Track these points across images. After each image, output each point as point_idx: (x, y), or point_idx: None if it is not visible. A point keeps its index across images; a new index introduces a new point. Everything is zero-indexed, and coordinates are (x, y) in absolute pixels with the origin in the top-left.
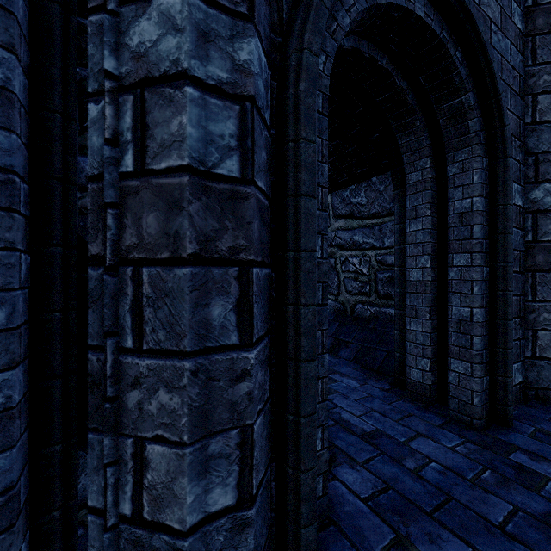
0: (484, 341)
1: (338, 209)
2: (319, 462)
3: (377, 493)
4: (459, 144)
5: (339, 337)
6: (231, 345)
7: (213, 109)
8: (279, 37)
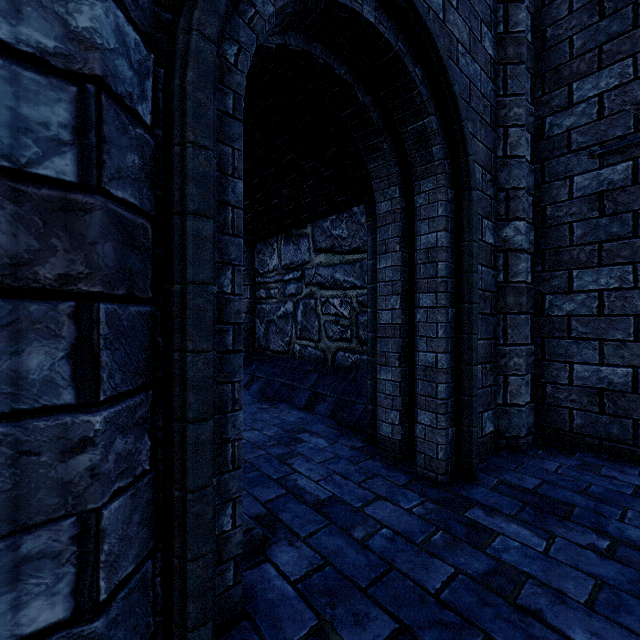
0: (449, 389)
1: (319, 242)
2: (229, 545)
3: (311, 572)
4: (425, 172)
5: (317, 389)
6: (62, 406)
7: (28, 86)
8: (168, 12)
